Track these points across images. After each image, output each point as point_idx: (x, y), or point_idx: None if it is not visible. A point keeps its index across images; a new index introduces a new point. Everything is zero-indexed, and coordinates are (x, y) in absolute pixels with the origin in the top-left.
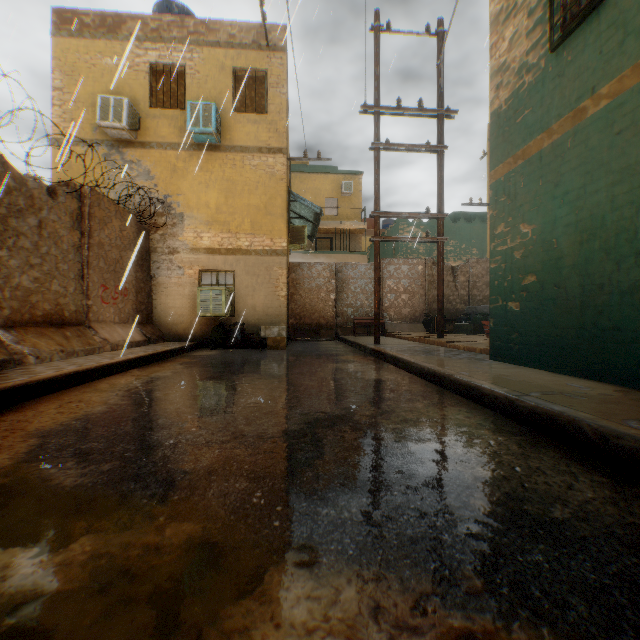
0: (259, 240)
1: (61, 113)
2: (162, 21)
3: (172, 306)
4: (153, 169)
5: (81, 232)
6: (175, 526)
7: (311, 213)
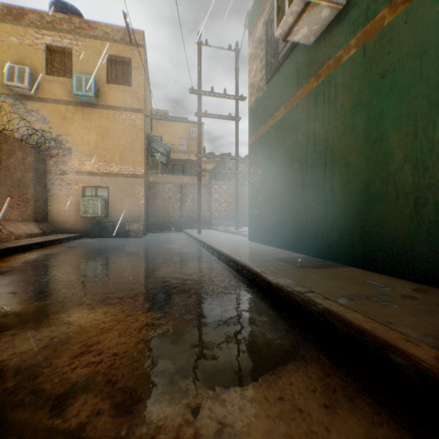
0: (125, 167)
1: None
2: (56, 17)
3: (63, 210)
4: (49, 117)
5: None
6: (39, 302)
7: (164, 150)
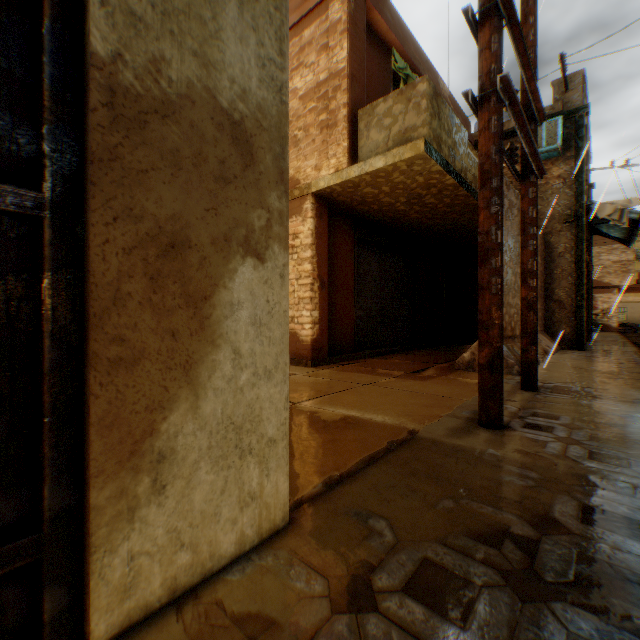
0: (634, 298)
1: None
2: None
3: None
4: None
5: None
6: None
7: None
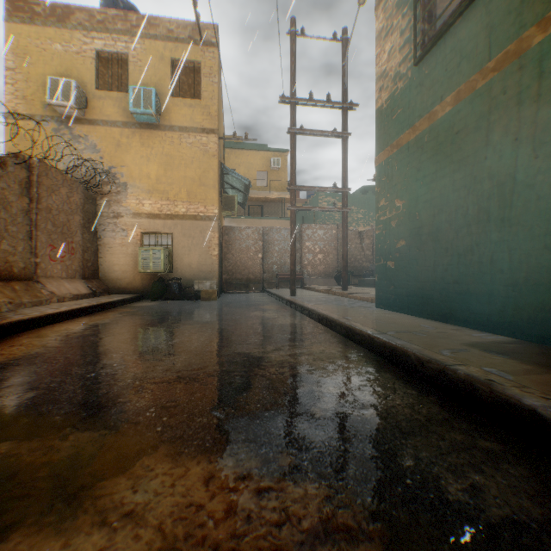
0: (194, 207)
1: (14, 91)
2: (108, 14)
3: (117, 263)
4: (99, 143)
5: (30, 198)
6: (78, 434)
7: (241, 184)
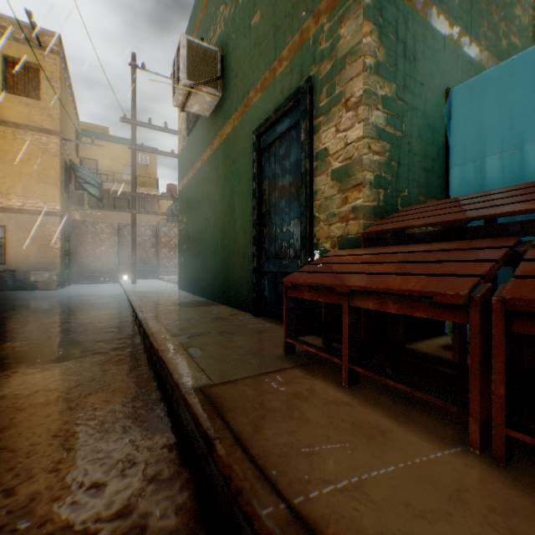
0: (33, 202)
1: None
2: None
3: None
4: None
5: None
6: None
7: (95, 181)
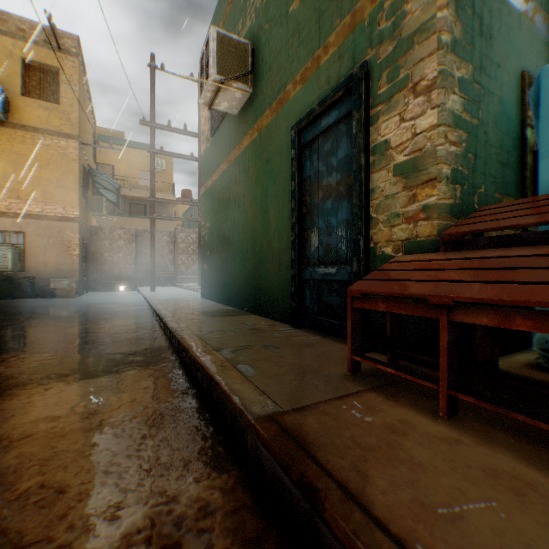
0: (52, 208)
1: None
2: None
3: None
4: None
5: None
6: None
7: (113, 186)
